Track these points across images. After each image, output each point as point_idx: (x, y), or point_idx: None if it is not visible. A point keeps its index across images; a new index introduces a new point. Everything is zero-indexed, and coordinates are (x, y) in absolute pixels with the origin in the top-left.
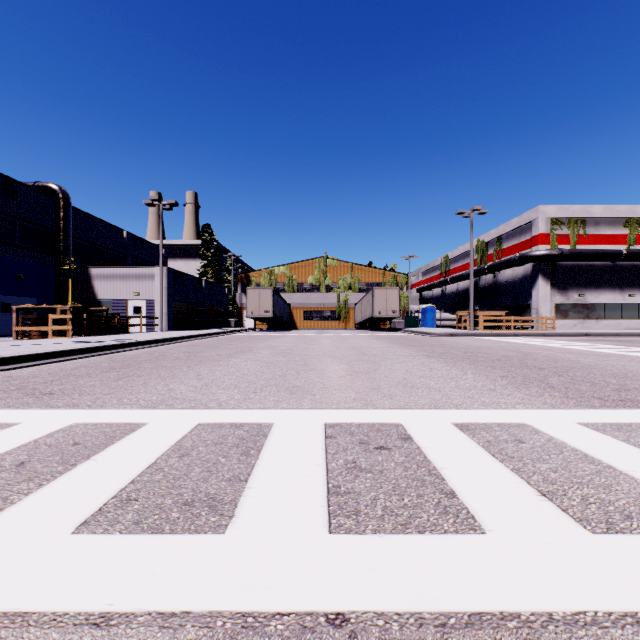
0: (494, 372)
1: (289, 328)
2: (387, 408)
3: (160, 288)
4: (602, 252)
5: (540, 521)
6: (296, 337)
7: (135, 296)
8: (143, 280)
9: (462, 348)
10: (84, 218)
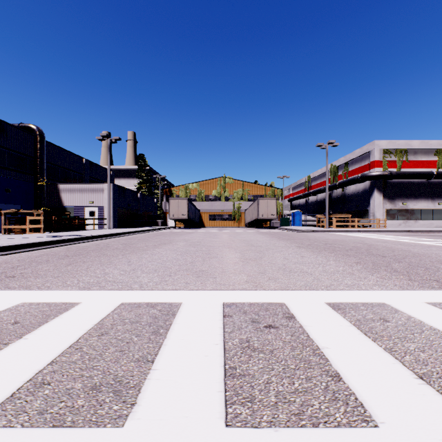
0: (350, 259)
1: (199, 226)
2: (272, 289)
3: (108, 198)
4: (419, 173)
5: (427, 410)
6: (204, 233)
7: (90, 204)
8: (96, 193)
9: (322, 241)
10: (55, 149)
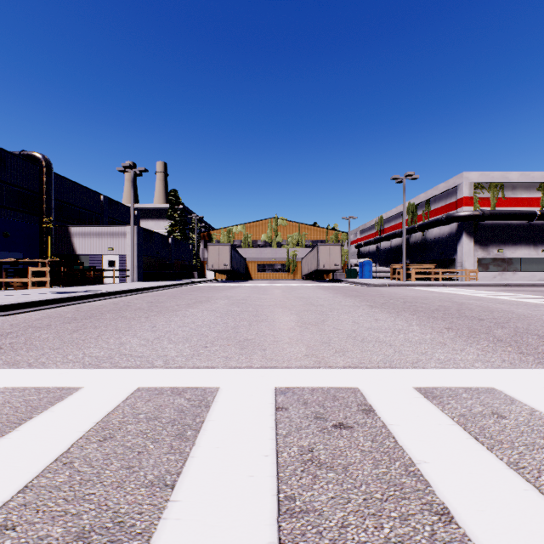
0: (438, 323)
1: (245, 279)
2: (341, 367)
3: (131, 244)
4: (519, 213)
5: None
6: (250, 287)
7: (109, 251)
8: (116, 237)
9: (400, 298)
10: (65, 183)
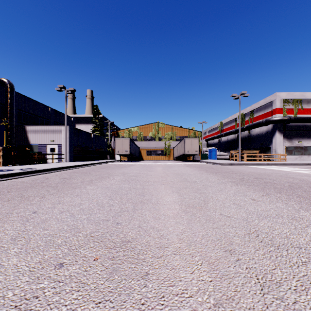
0: None
1: (139, 160)
2: None
3: (65, 137)
4: None
5: None
6: (141, 165)
7: (51, 142)
8: (56, 133)
9: (249, 174)
10: (24, 99)
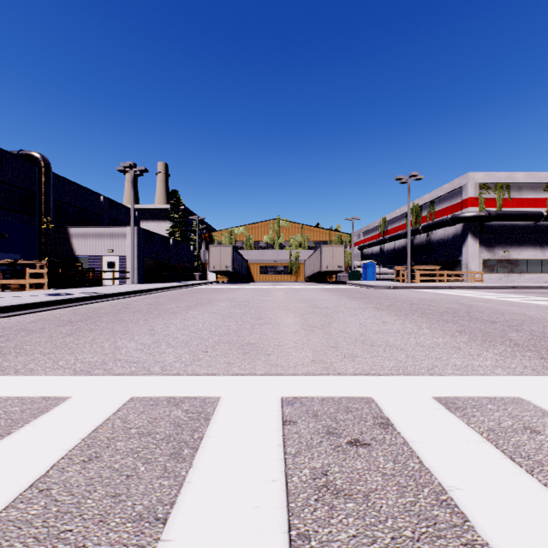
0: (449, 326)
1: (247, 281)
2: (351, 374)
3: (131, 245)
4: (525, 214)
5: None
6: (253, 289)
7: (109, 253)
8: (116, 238)
9: (406, 300)
10: (64, 183)
